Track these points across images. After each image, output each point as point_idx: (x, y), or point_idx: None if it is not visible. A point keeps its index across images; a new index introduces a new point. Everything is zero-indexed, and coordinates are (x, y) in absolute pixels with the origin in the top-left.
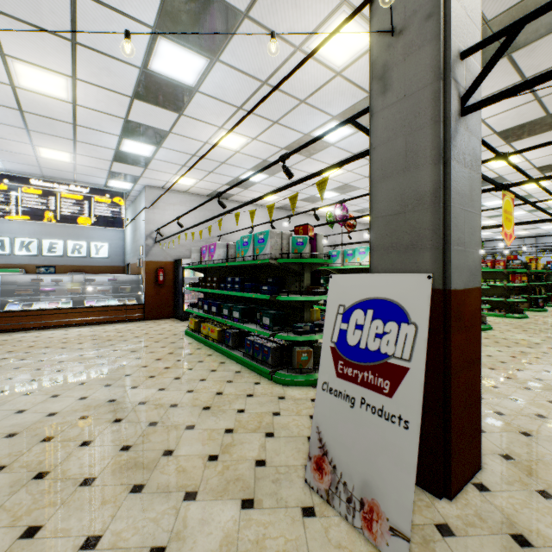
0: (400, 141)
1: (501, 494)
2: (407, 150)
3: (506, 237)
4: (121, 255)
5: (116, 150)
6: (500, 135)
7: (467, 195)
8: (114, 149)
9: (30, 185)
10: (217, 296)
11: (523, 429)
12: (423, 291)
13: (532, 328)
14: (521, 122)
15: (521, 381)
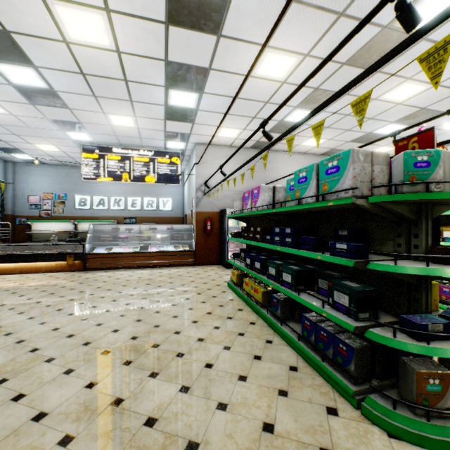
0: None
1: None
2: None
3: None
4: (181, 208)
5: (165, 106)
6: None
7: None
8: (163, 105)
9: (112, 153)
10: (261, 248)
11: None
12: None
13: None
14: None
15: None
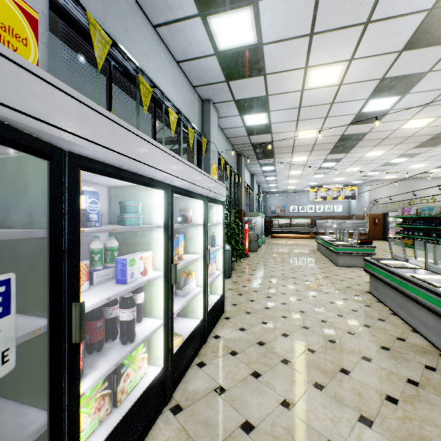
0: None
1: None
2: None
3: None
4: (347, 210)
5: (363, 175)
6: None
7: None
8: (362, 175)
9: (322, 188)
10: (411, 229)
11: None
12: None
13: None
14: None
15: None
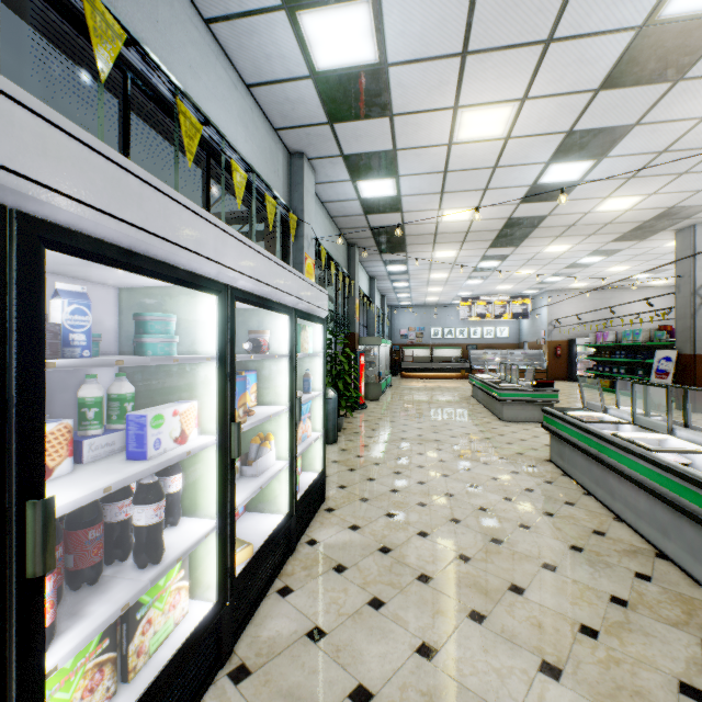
0: (682, 310)
1: None
2: (684, 313)
3: None
4: (516, 335)
5: (540, 281)
6: None
7: None
8: (538, 281)
9: (480, 301)
10: (607, 363)
11: None
12: (675, 354)
13: None
14: None
15: None
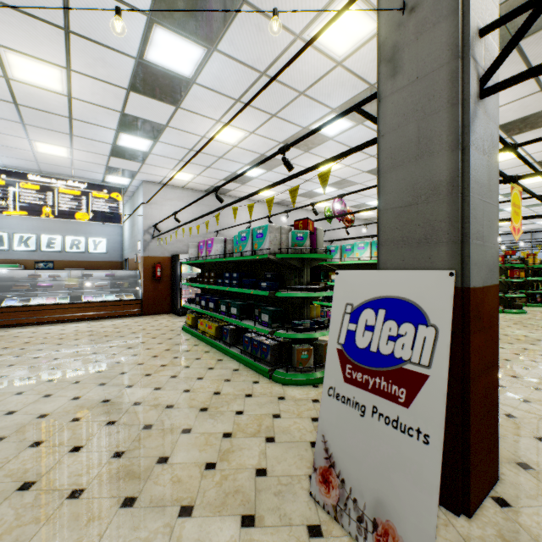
0: (412, 127)
1: (524, 510)
2: (420, 136)
3: (514, 231)
4: (119, 251)
5: (113, 145)
6: (502, 128)
7: (486, 185)
8: (111, 144)
9: (28, 181)
10: (215, 291)
11: (538, 434)
12: (444, 290)
13: (532, 323)
14: (524, 114)
15: (528, 380)
